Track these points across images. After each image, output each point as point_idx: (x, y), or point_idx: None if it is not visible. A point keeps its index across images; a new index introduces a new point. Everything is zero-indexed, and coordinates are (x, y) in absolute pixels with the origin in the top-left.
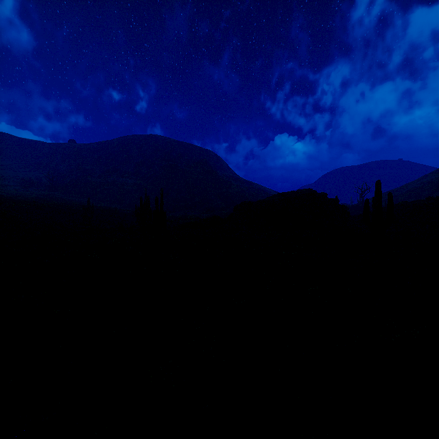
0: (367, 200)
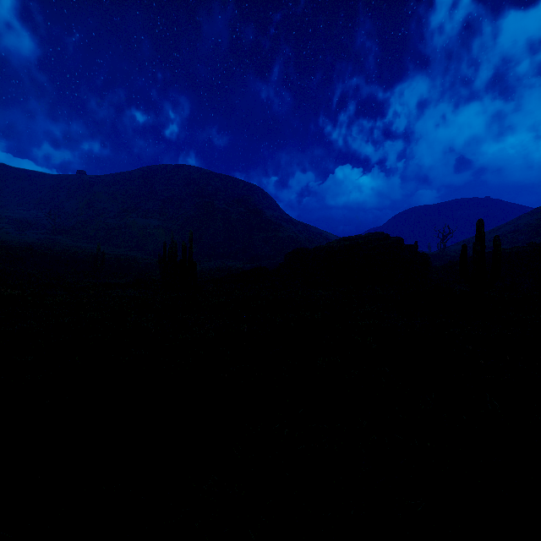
0: (464, 246)
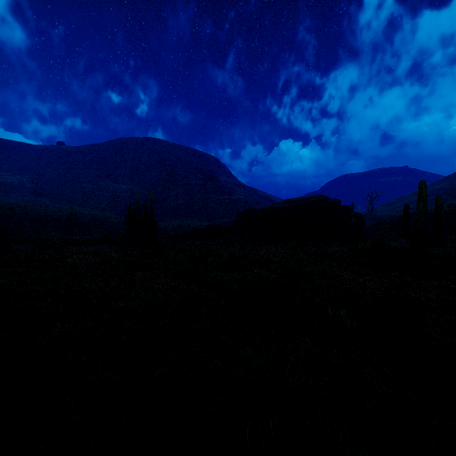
0: (407, 206)
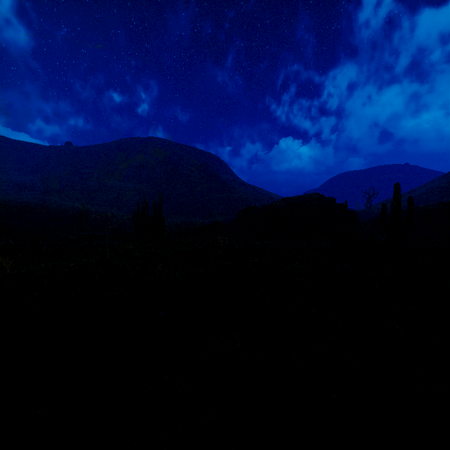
0: (384, 205)
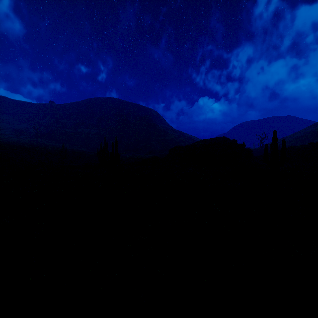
0: (266, 145)
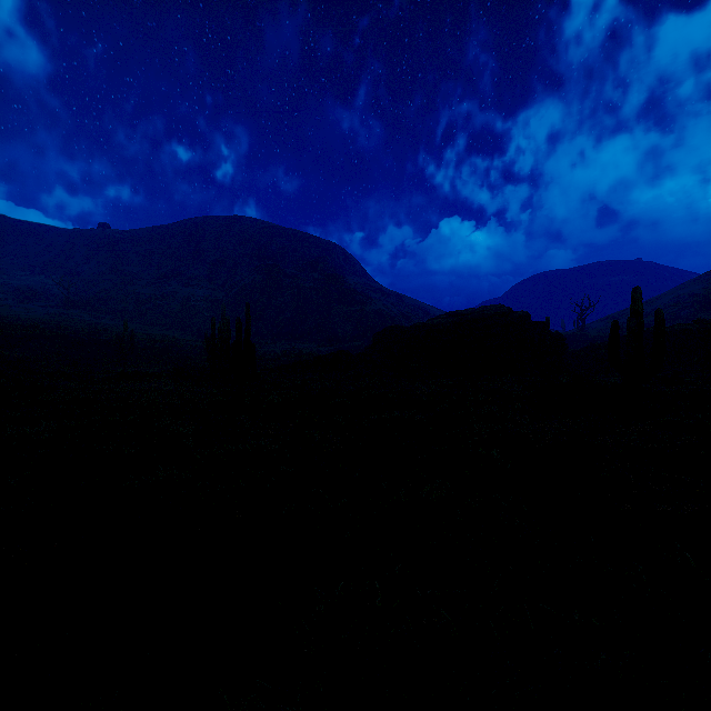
0: (615, 323)
